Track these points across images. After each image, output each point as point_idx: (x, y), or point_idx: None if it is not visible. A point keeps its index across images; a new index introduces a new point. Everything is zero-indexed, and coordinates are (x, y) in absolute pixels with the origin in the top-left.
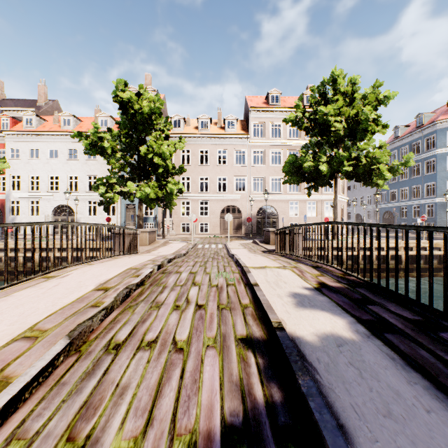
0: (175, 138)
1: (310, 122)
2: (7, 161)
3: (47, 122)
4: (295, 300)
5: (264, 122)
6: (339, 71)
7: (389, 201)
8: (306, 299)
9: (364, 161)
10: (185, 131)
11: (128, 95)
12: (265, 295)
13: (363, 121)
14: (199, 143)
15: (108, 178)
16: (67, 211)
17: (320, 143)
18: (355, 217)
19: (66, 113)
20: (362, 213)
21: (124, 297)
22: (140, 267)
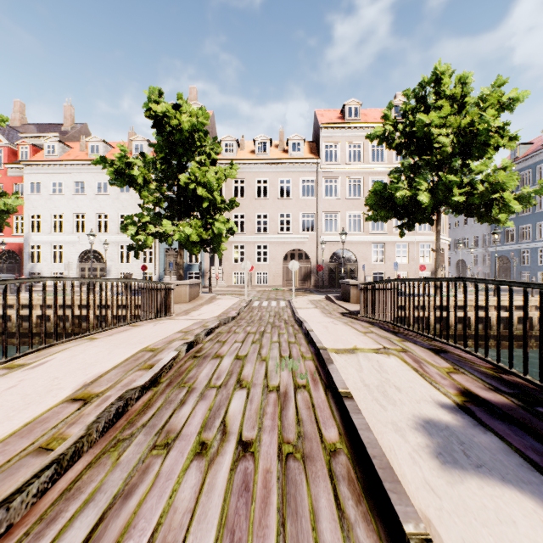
0: (226, 166)
1: (404, 136)
2: (26, 197)
3: (72, 150)
4: (432, 444)
5: (340, 142)
6: (445, 65)
7: (504, 243)
8: (455, 440)
9: (481, 188)
10: (238, 157)
11: (163, 108)
12: (369, 425)
13: (482, 131)
14: (255, 171)
15: (139, 216)
16: (91, 257)
17: (416, 166)
18: (457, 263)
19: (94, 138)
20: (467, 259)
21: (110, 421)
22: (160, 347)
